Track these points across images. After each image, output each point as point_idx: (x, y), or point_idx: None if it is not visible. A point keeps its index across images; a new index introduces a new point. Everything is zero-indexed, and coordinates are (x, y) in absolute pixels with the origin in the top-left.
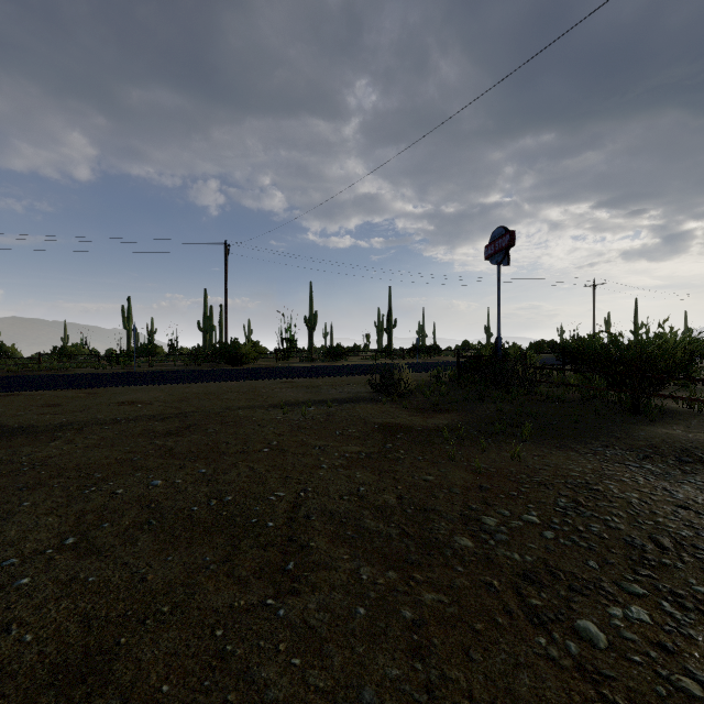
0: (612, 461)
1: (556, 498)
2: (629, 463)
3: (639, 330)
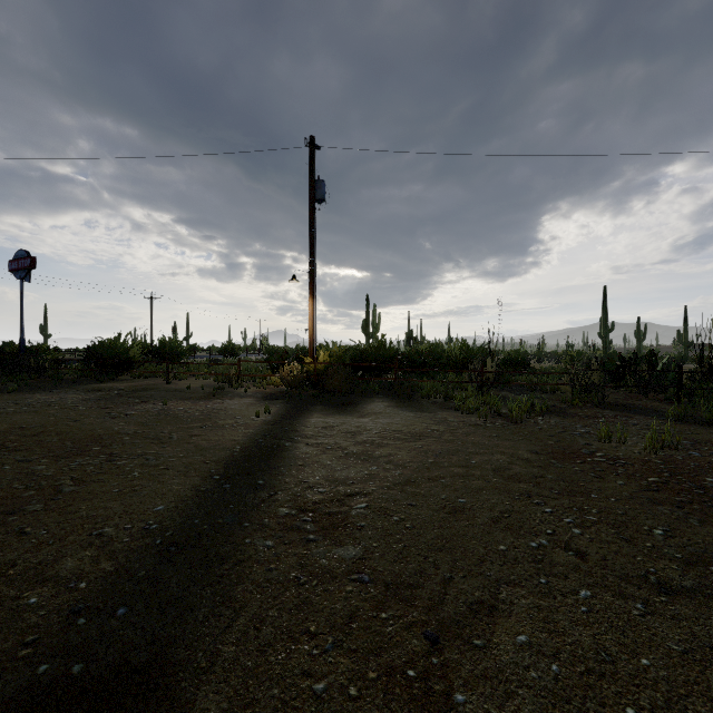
0: (55, 394)
1: (7, 401)
2: (63, 393)
3: (116, 337)
